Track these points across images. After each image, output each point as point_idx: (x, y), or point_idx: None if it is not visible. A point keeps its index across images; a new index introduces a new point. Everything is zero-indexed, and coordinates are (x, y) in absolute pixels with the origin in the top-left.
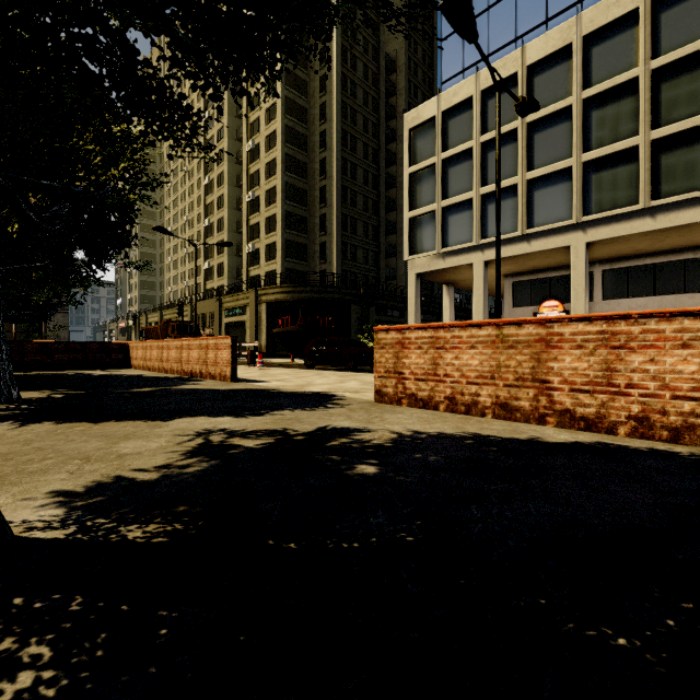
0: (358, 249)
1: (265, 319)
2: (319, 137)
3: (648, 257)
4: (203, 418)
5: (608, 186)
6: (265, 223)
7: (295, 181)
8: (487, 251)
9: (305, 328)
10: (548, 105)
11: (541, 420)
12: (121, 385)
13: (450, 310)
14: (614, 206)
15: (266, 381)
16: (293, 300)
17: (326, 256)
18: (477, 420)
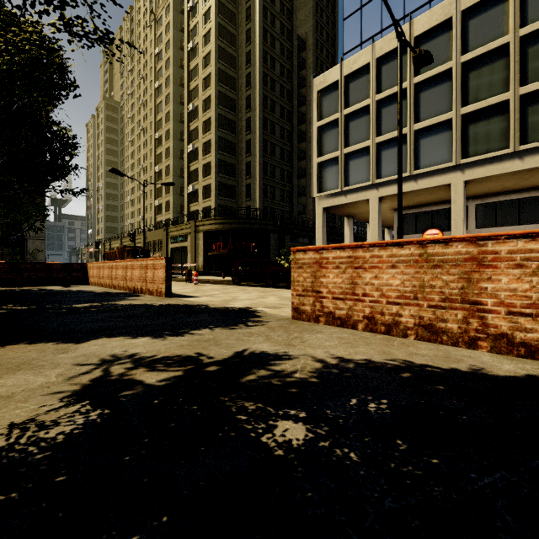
0: (276, 190)
1: (202, 245)
2: (245, 100)
3: (513, 193)
4: (120, 339)
5: (483, 134)
6: (202, 169)
7: (226, 135)
8: (381, 188)
9: (234, 252)
10: (432, 69)
11: (472, 344)
12: (68, 300)
13: (349, 237)
14: (487, 150)
15: (196, 296)
16: (224, 229)
17: (250, 195)
18: (400, 342)
